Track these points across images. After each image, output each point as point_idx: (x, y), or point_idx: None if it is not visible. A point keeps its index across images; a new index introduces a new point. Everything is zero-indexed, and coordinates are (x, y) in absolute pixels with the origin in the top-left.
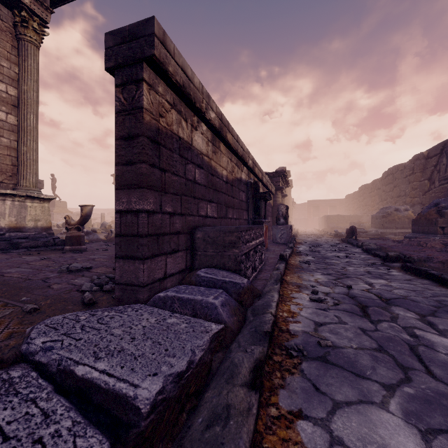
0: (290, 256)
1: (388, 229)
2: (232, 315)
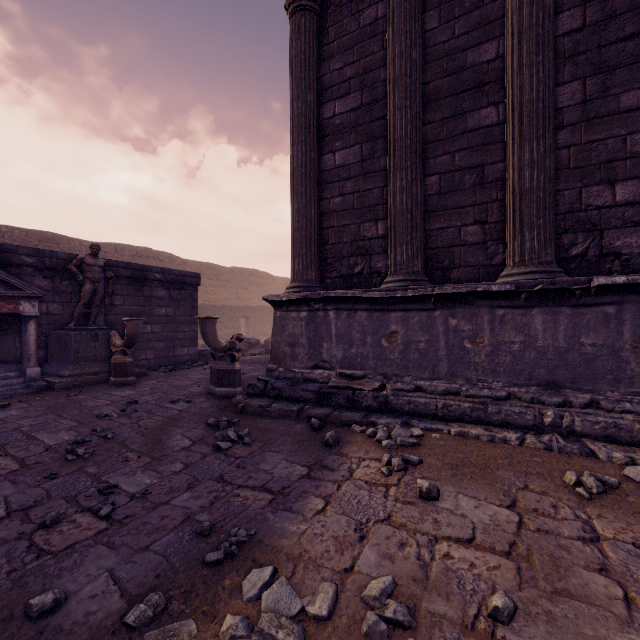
0: None
1: None
2: None
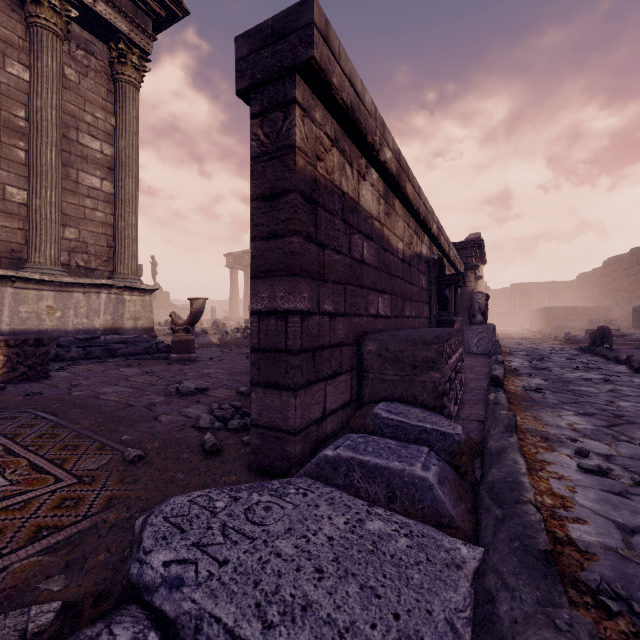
0: (505, 377)
1: None
2: (457, 500)
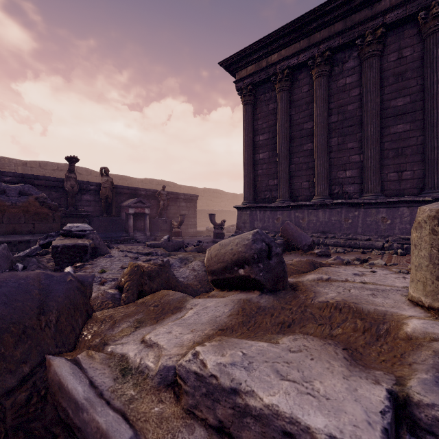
0: None
1: None
2: None
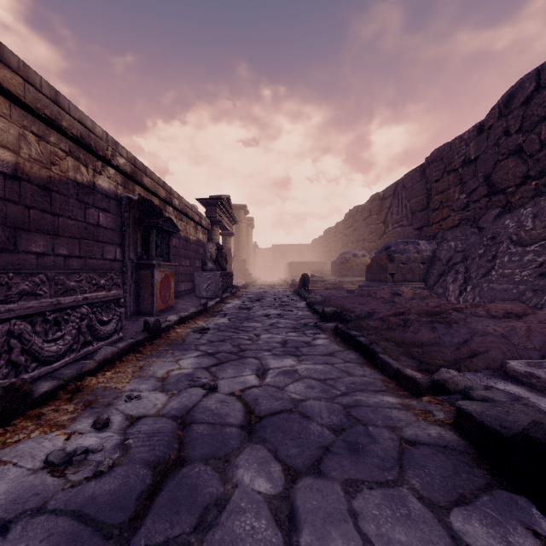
0: (188, 320)
1: (347, 277)
2: None
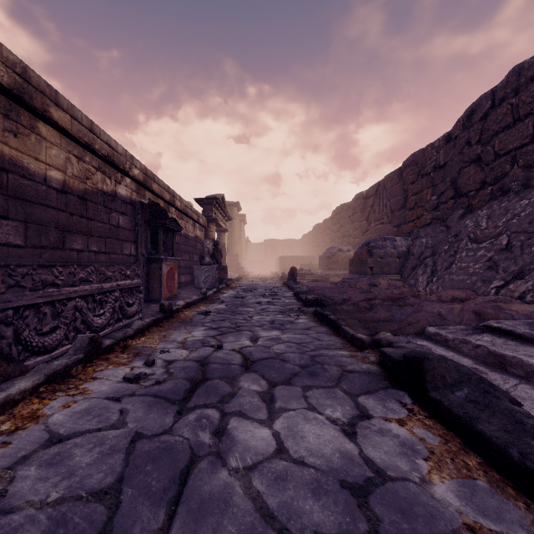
0: (192, 305)
1: (333, 270)
2: None
